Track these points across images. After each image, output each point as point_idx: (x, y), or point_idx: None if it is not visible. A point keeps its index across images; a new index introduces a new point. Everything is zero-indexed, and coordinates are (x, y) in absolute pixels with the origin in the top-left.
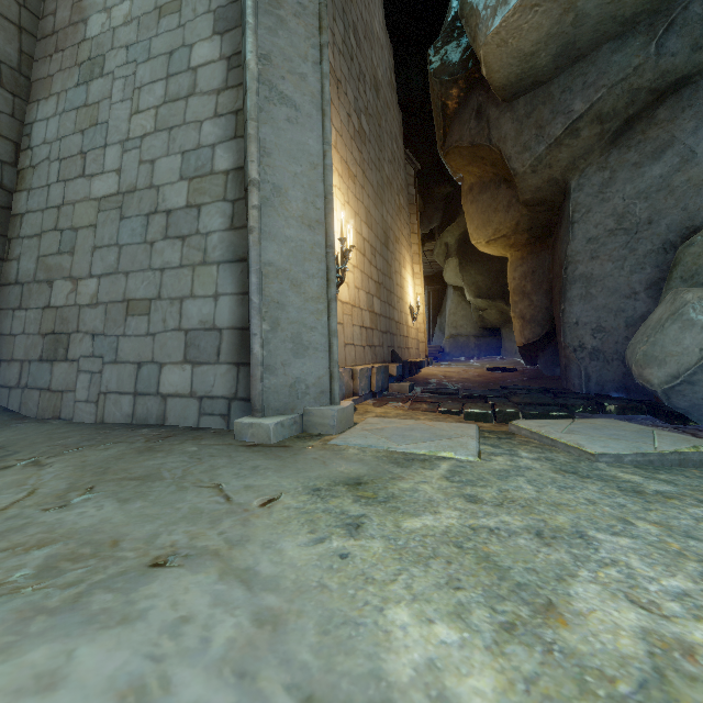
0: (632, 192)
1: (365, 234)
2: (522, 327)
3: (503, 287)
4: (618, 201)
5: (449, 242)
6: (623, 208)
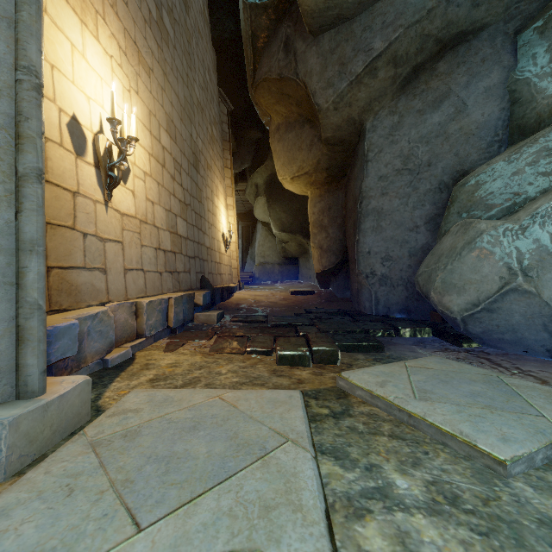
0: (416, 136)
1: (165, 143)
2: (320, 256)
3: (302, 223)
4: (405, 144)
5: (259, 182)
6: (408, 150)
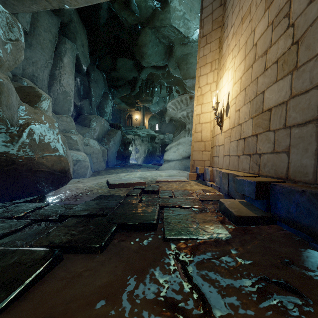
0: None
1: (260, 32)
2: None
3: None
4: None
5: None
6: None
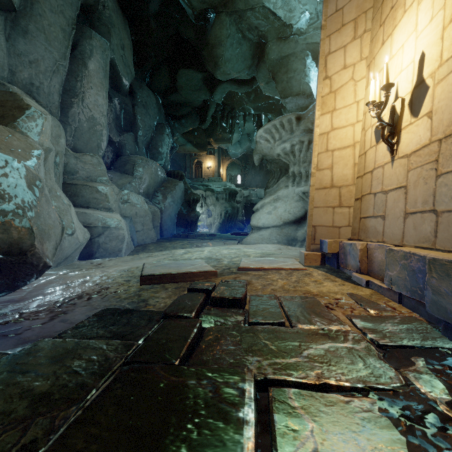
0: None
1: None
2: None
3: None
4: None
5: None
6: None
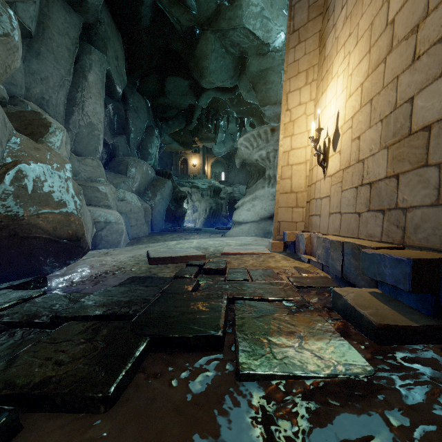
0: None
1: None
2: None
3: None
4: None
5: None
6: None
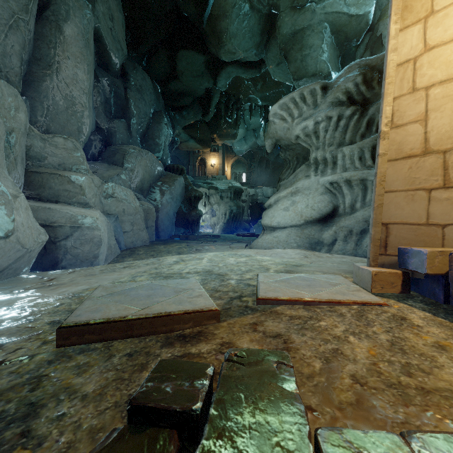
0: None
1: None
2: None
3: None
4: None
5: None
6: None
